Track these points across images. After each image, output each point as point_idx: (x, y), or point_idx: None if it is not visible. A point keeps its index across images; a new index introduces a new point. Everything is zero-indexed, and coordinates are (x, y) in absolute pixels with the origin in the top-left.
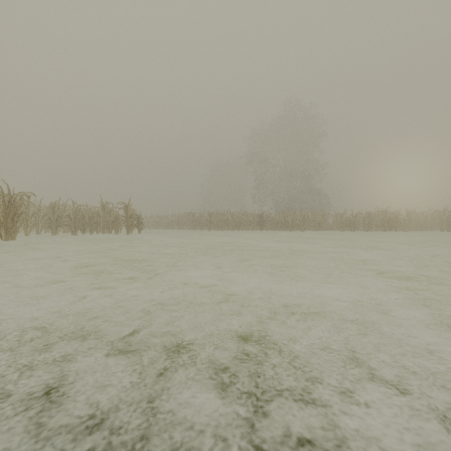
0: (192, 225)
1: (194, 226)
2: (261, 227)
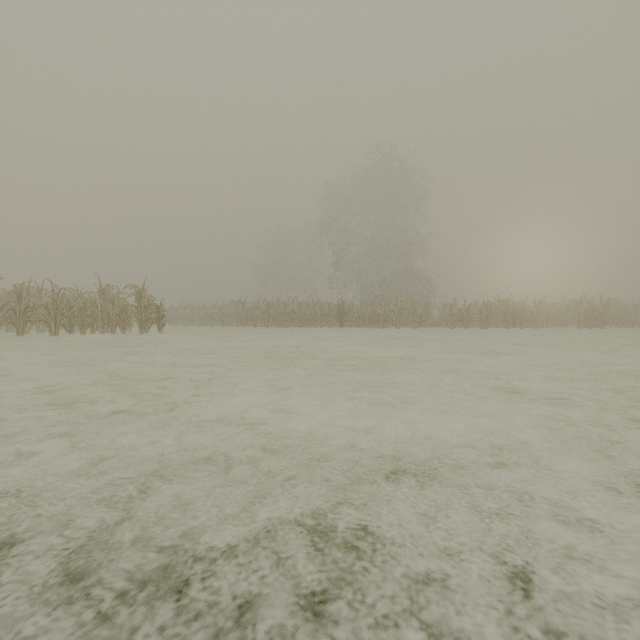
0: (241, 319)
1: (244, 321)
2: (342, 323)
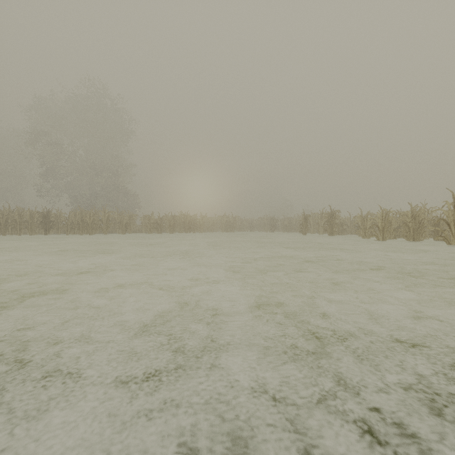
0: None
1: None
2: (47, 231)
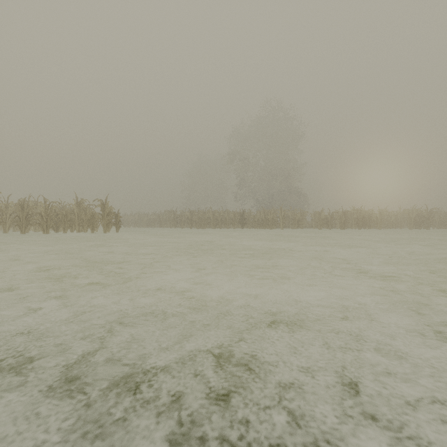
0: (173, 223)
1: (175, 224)
2: (243, 226)
